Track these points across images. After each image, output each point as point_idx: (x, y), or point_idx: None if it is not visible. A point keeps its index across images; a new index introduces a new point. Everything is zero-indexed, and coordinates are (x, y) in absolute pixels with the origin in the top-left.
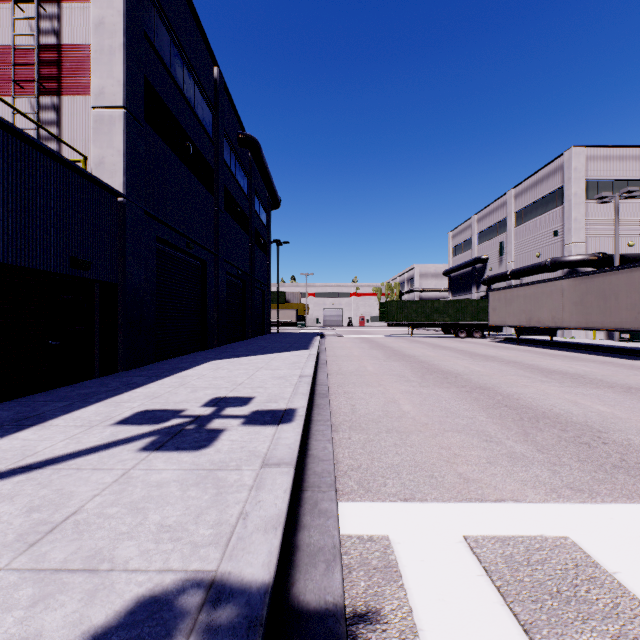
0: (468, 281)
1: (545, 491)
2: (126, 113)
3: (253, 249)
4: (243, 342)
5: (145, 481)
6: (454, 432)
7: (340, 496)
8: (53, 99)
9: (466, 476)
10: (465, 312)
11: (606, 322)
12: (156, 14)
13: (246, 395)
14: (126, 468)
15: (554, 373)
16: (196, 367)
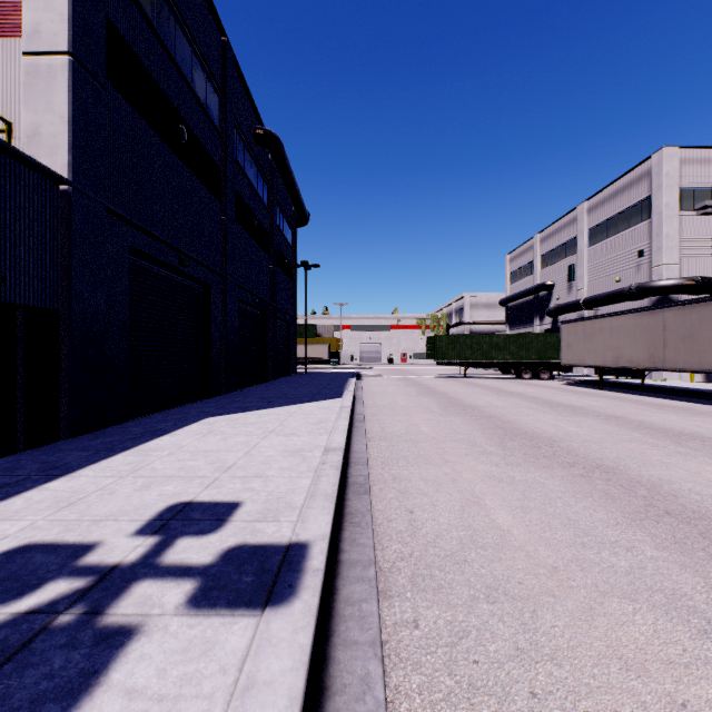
0: (529, 312)
1: None
2: (72, 62)
3: (274, 272)
4: (260, 386)
5: None
6: (622, 599)
7: None
8: None
9: None
10: (530, 348)
11: None
12: None
13: (228, 498)
14: None
15: (685, 437)
16: (179, 430)
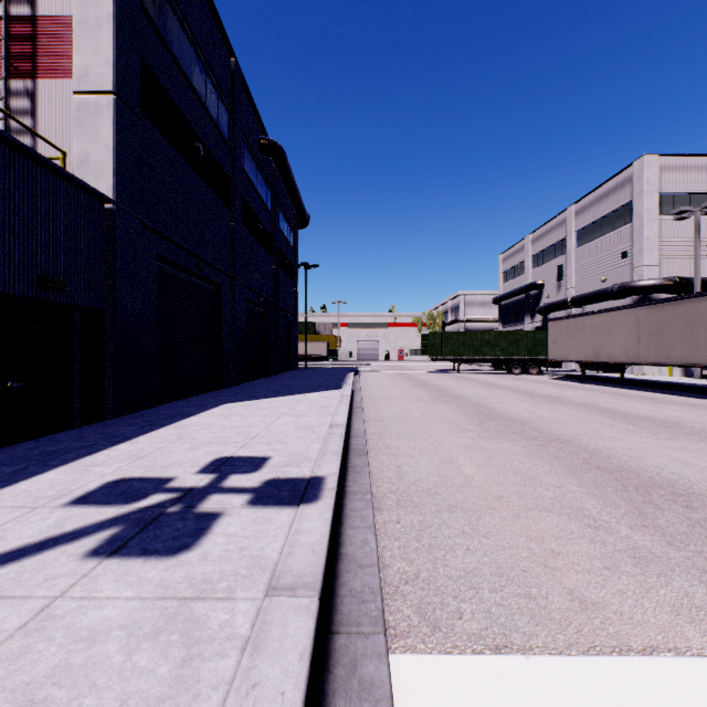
0: (521, 310)
1: None
2: (116, 100)
3: (277, 273)
4: (265, 380)
5: (71, 627)
6: (541, 511)
7: (392, 640)
8: (26, 83)
9: (581, 595)
10: (519, 345)
11: (693, 357)
12: None
13: (259, 454)
14: (51, 595)
15: (640, 420)
16: (203, 413)
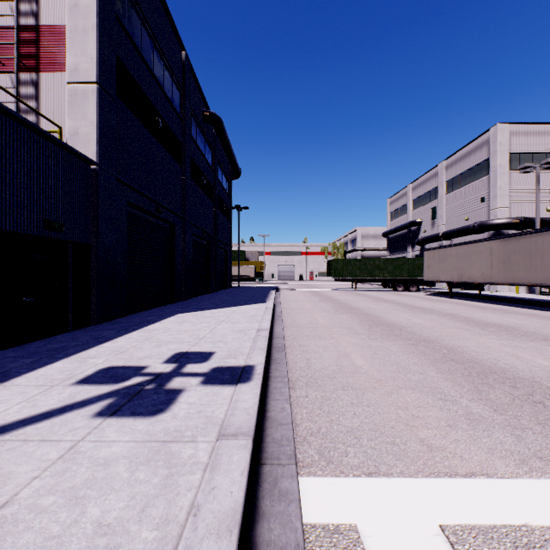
0: (404, 241)
1: (514, 462)
2: (98, 88)
3: (216, 213)
4: (207, 295)
5: (92, 457)
6: (408, 389)
7: (300, 469)
8: (32, 75)
9: (429, 443)
10: (402, 269)
11: (532, 278)
12: (128, 0)
13: (207, 350)
14: (75, 439)
15: (489, 325)
16: (163, 320)
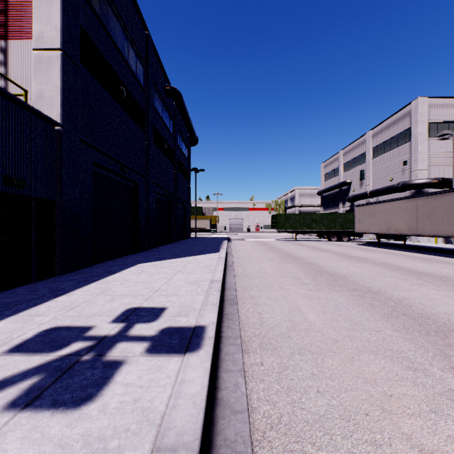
0: (336, 199)
1: None
2: (62, 54)
3: (177, 175)
4: (168, 245)
5: None
6: (369, 353)
7: None
8: (1, 43)
9: (418, 442)
10: (336, 222)
11: None
12: None
13: (159, 305)
14: None
15: (424, 275)
16: (123, 270)
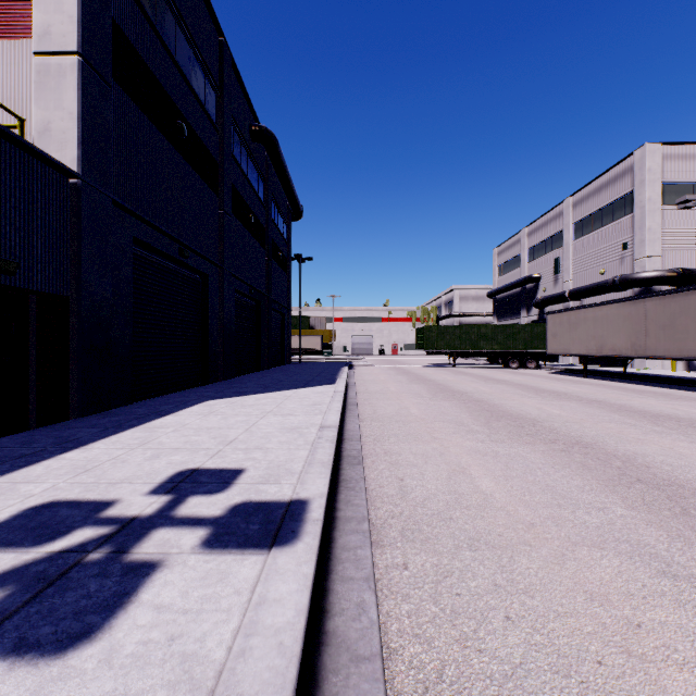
0: (517, 303)
1: None
2: (81, 61)
3: (270, 264)
4: (256, 374)
5: None
6: (591, 547)
7: None
8: None
9: None
10: (517, 339)
11: None
12: None
13: (232, 465)
14: None
15: (662, 418)
16: (181, 411)
